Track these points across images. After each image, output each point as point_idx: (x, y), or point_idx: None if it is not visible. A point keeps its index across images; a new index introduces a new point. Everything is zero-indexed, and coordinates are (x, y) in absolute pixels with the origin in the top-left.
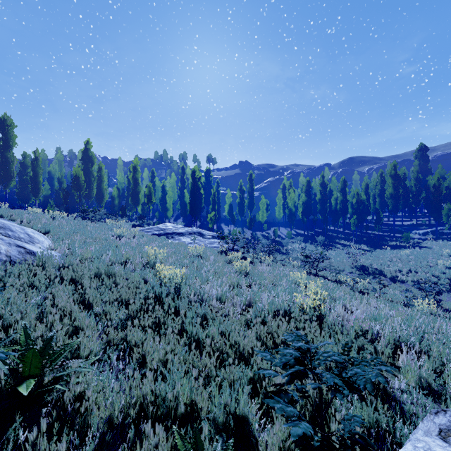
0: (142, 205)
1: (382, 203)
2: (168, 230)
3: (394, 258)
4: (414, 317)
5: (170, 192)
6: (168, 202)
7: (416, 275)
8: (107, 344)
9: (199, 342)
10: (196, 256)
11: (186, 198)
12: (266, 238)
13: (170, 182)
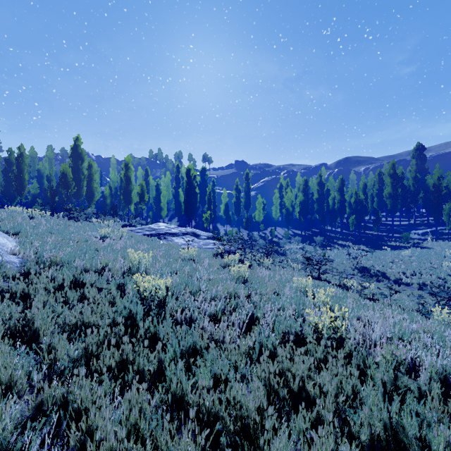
0: (135, 204)
1: (380, 202)
2: (160, 231)
3: (396, 259)
4: (438, 331)
5: (165, 191)
6: (162, 201)
7: (420, 277)
8: (37, 408)
9: (181, 396)
10: (189, 259)
11: (181, 197)
12: (263, 238)
13: (164, 181)
